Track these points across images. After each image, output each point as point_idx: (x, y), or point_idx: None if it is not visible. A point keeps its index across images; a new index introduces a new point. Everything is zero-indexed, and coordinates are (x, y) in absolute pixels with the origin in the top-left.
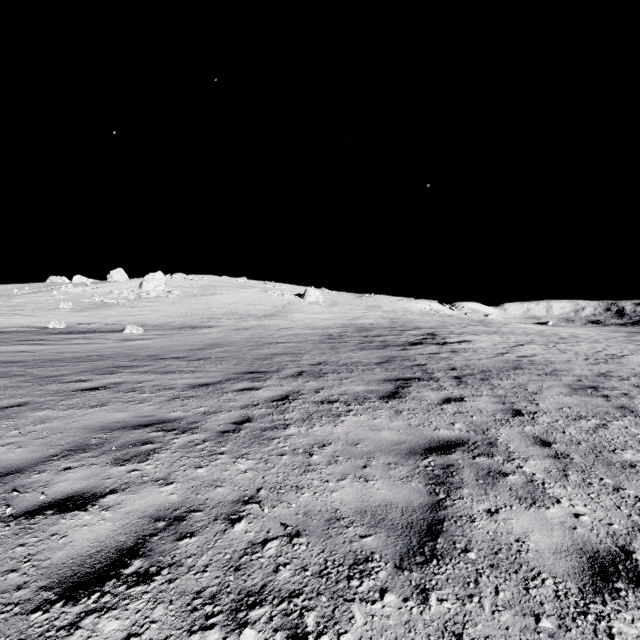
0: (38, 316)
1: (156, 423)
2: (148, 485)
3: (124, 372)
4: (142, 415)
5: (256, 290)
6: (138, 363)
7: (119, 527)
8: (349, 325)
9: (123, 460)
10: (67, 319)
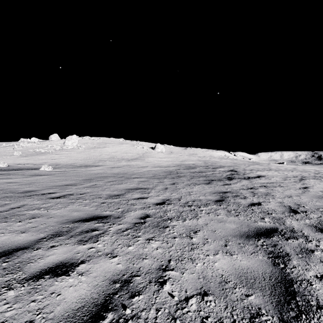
0: None
1: None
2: None
3: None
4: None
5: (128, 145)
6: None
7: None
8: (180, 165)
9: None
10: (14, 161)
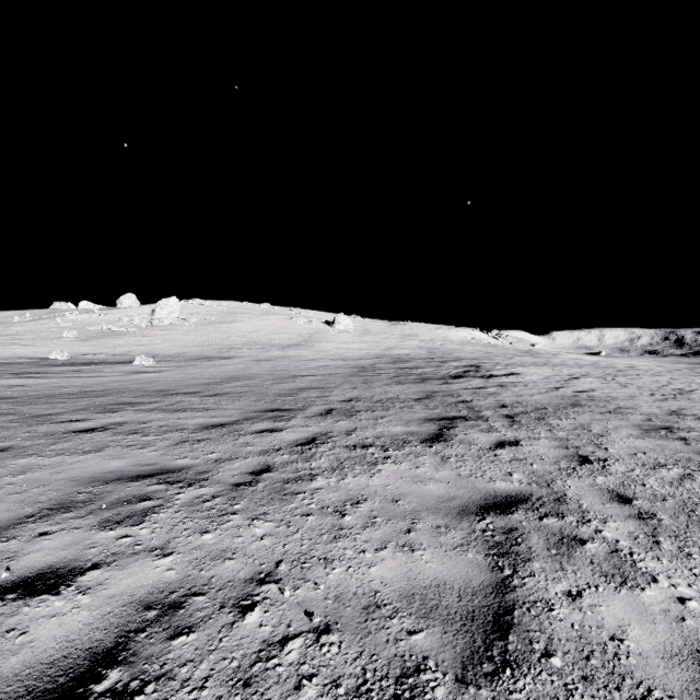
0: (39, 346)
1: (158, 473)
2: (140, 557)
3: (128, 410)
4: (143, 463)
5: (280, 317)
6: (145, 399)
7: (97, 619)
8: (383, 356)
9: (113, 522)
10: (71, 349)
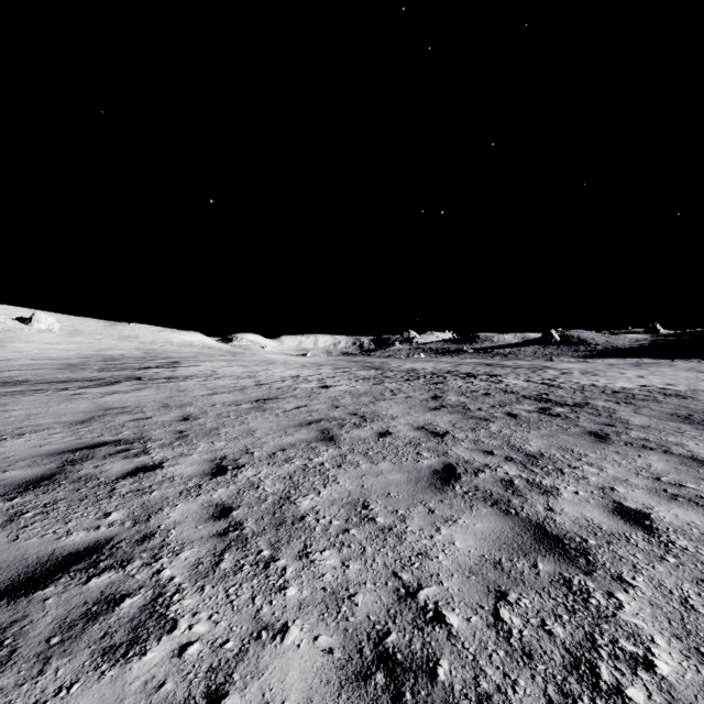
0: None
1: None
2: None
3: None
4: None
5: None
6: None
7: None
8: (95, 356)
9: None
10: None
